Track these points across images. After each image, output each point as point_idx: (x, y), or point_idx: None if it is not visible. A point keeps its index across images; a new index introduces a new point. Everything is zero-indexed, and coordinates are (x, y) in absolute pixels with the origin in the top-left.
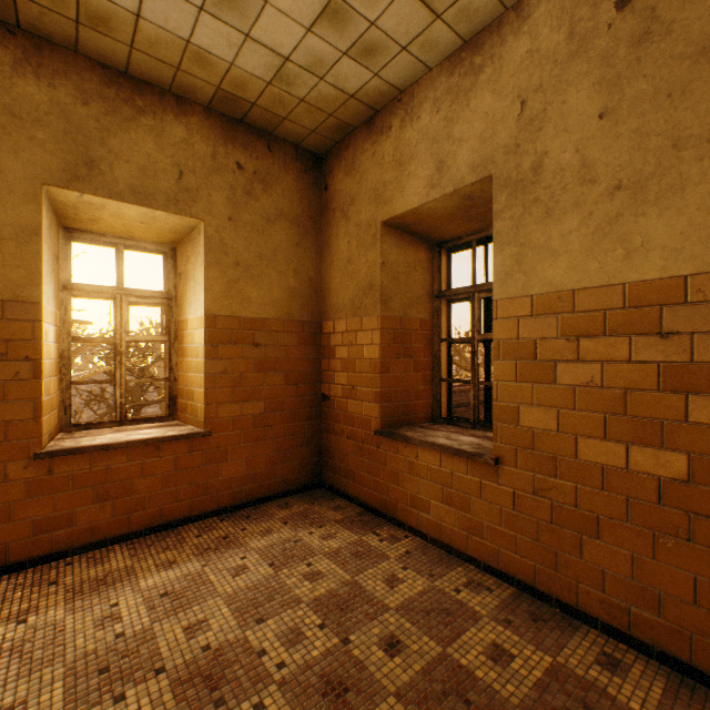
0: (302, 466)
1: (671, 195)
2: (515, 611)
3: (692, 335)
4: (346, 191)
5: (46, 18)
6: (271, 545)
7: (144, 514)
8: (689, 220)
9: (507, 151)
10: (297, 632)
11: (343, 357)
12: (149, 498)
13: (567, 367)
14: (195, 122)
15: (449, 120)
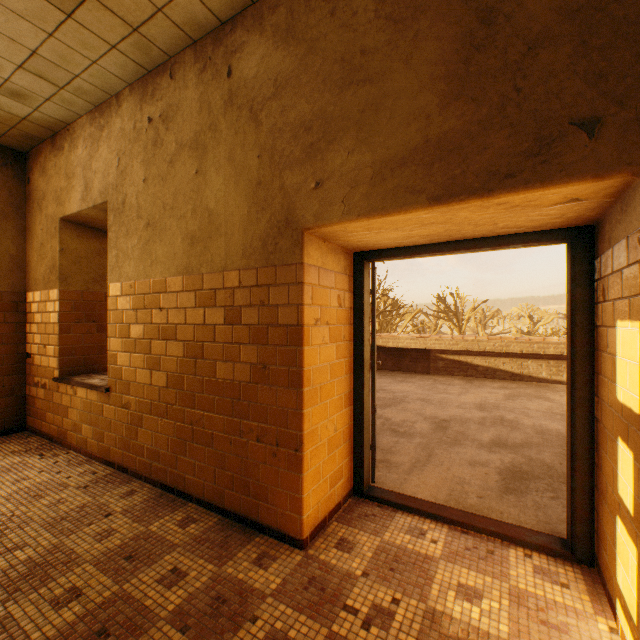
0: (1, 414)
1: (163, 234)
2: (99, 481)
3: (169, 309)
4: (41, 188)
5: None
6: None
7: None
8: (168, 248)
9: (114, 188)
10: None
11: (39, 322)
12: None
13: (134, 327)
14: None
15: (91, 156)
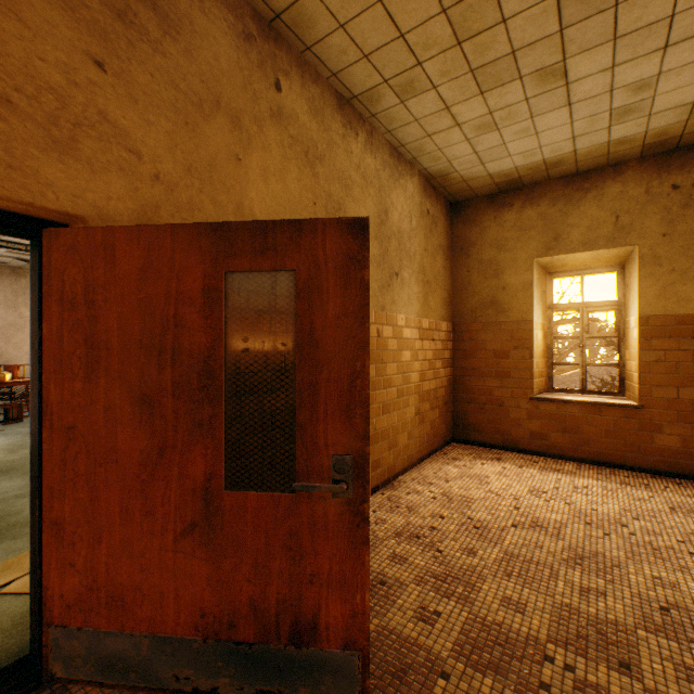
0: None
1: None
2: None
3: None
4: None
5: (532, 177)
6: (681, 501)
7: (588, 449)
8: None
9: None
10: (656, 533)
11: None
12: (591, 440)
13: None
14: (628, 175)
15: None
